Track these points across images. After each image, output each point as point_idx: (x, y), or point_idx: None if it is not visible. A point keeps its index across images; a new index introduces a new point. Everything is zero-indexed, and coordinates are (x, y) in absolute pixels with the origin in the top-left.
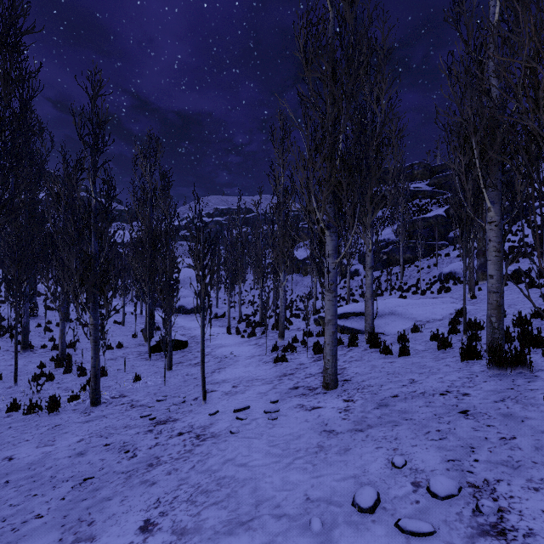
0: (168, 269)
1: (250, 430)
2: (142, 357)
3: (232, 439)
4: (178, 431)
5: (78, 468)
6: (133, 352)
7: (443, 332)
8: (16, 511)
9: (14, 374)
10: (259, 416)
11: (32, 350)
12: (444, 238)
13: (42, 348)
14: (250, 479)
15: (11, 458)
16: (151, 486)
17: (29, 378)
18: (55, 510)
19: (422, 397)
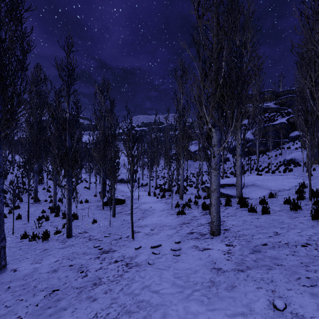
0: (113, 156)
1: (161, 263)
2: (99, 208)
3: (149, 269)
4: (115, 259)
5: (51, 282)
6: (94, 205)
7: (292, 198)
8: (7, 311)
9: (27, 216)
10: (167, 253)
11: (39, 202)
12: (286, 137)
13: (45, 202)
14: (160, 305)
15: (15, 270)
16: (93, 302)
17: (36, 219)
18: (30, 314)
19: (286, 247)
